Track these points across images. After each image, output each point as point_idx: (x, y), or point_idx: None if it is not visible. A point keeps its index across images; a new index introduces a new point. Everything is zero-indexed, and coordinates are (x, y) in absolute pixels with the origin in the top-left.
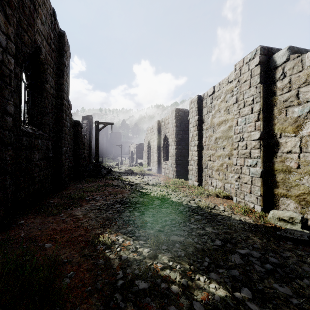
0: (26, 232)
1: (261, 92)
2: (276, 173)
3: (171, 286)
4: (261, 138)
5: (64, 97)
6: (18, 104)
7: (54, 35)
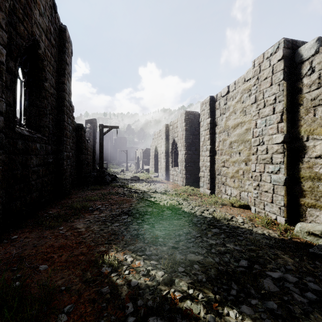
0: (19, 249)
1: (285, 90)
2: (302, 180)
3: None
4: (285, 142)
5: (65, 97)
6: (12, 103)
7: (54, 29)
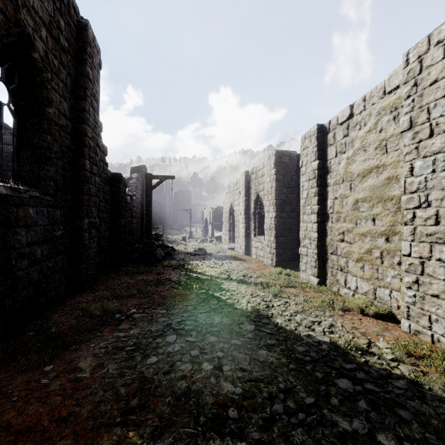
0: None
1: None
2: None
3: None
4: None
5: (86, 132)
6: None
7: (67, 25)
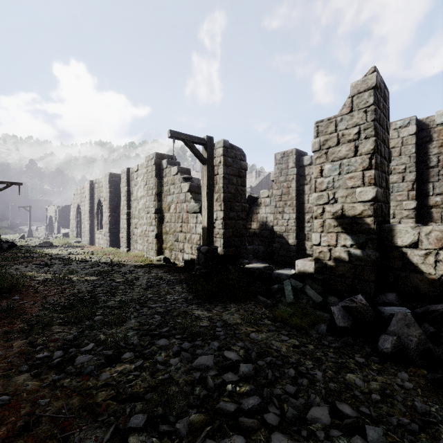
0: None
1: (156, 183)
2: (163, 235)
3: (72, 279)
4: (156, 213)
5: None
6: None
7: None
